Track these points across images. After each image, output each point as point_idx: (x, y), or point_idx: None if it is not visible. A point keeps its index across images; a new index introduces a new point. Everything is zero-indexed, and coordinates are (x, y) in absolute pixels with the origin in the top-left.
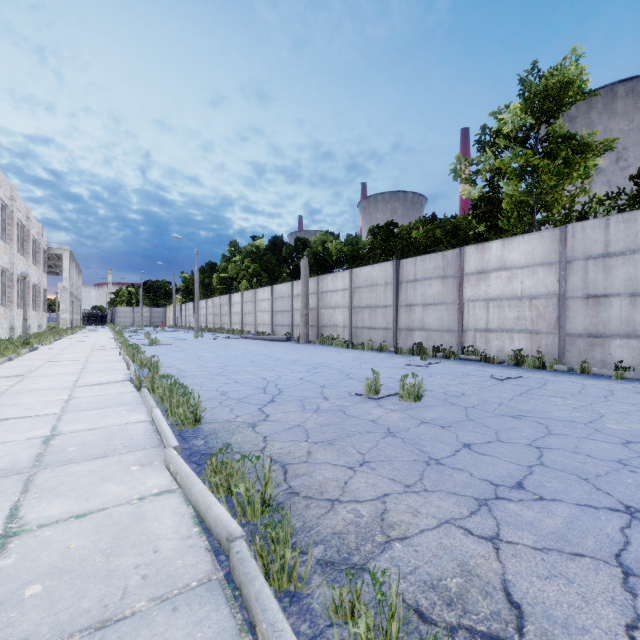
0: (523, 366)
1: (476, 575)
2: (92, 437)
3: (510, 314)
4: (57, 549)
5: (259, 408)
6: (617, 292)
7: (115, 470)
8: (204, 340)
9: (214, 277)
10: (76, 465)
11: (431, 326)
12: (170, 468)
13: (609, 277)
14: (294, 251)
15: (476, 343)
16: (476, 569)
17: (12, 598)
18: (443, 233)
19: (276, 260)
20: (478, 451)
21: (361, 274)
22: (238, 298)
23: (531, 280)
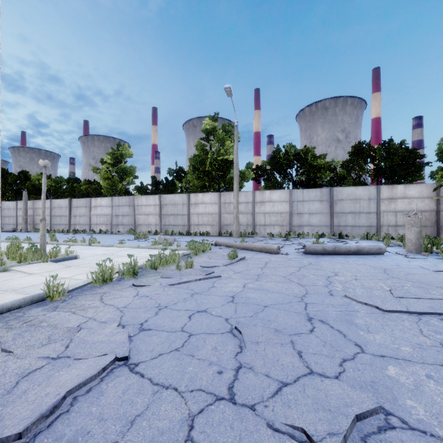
0: (102, 233)
1: None
2: None
3: (102, 219)
4: None
5: None
6: (120, 215)
7: None
8: None
9: None
10: None
11: (82, 223)
12: None
13: (119, 211)
14: (18, 179)
15: (94, 228)
16: None
17: None
18: (92, 189)
19: (2, 183)
20: None
21: (56, 202)
22: None
23: (106, 210)
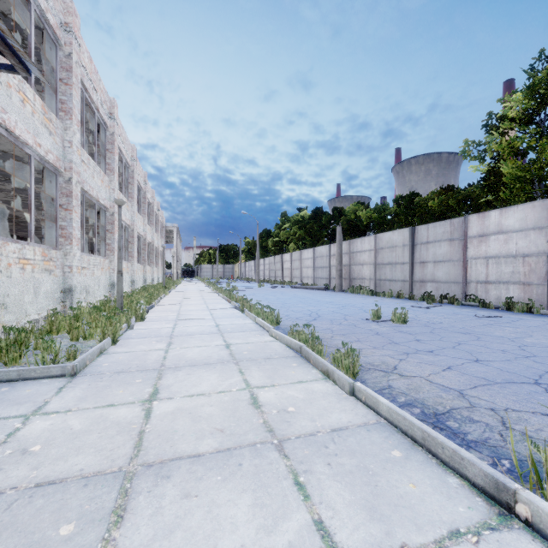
0: (513, 310)
1: (386, 363)
2: (234, 326)
3: (506, 269)
4: (245, 348)
5: (307, 322)
6: None
7: (251, 335)
8: (265, 288)
9: (269, 241)
10: (235, 333)
11: (440, 279)
12: (272, 335)
13: None
14: (331, 219)
15: (477, 292)
16: (388, 362)
17: (241, 353)
18: (455, 202)
19: (317, 226)
20: (421, 342)
21: (383, 238)
22: (288, 257)
23: (524, 241)
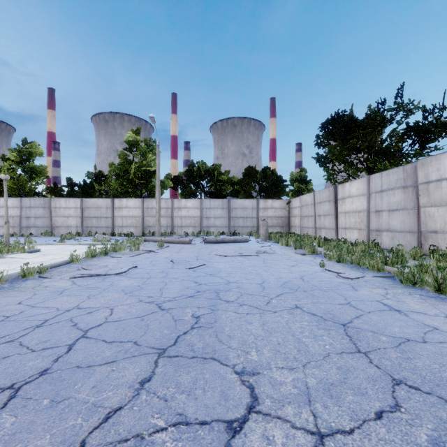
0: None
1: None
2: None
3: None
4: None
5: None
6: (32, 216)
7: None
8: None
9: None
10: None
11: None
12: None
13: (31, 213)
14: None
15: None
16: None
17: None
18: None
19: None
20: None
21: None
22: None
23: (13, 211)
